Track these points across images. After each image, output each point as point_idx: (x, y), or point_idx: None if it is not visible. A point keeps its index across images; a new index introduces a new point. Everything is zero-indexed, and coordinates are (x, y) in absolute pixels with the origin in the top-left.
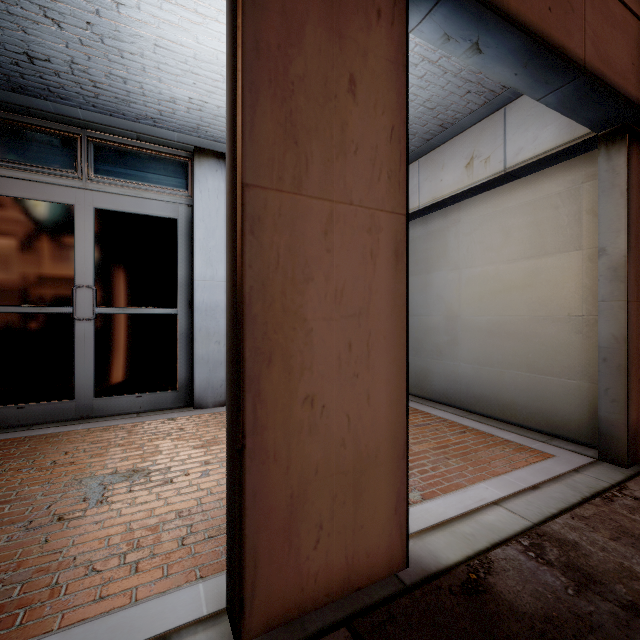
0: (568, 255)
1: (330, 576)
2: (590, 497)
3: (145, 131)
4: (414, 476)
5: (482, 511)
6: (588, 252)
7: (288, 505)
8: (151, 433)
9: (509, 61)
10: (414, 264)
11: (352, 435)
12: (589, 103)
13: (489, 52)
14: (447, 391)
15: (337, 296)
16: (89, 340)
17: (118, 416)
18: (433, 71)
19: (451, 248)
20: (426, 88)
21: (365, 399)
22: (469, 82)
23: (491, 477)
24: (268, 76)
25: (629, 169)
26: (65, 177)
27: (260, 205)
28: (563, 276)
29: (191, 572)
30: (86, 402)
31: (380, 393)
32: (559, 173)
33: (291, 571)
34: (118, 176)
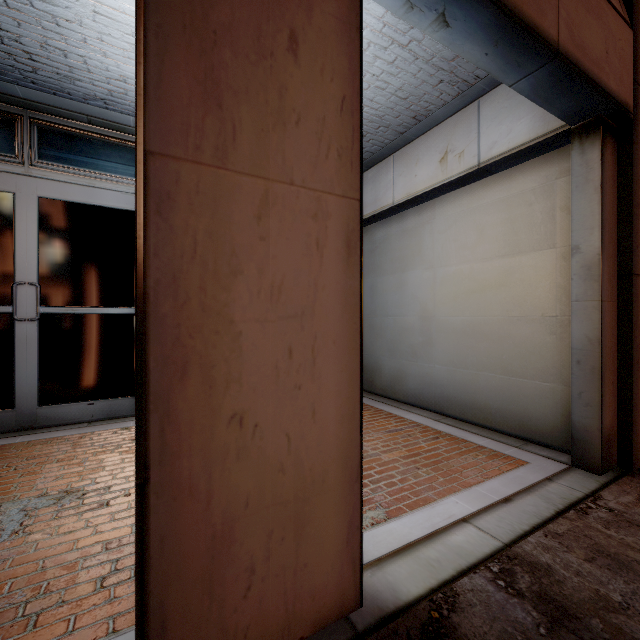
0: (542, 253)
1: (265, 628)
2: (564, 510)
3: (96, 114)
4: (380, 490)
5: (450, 530)
6: (562, 250)
7: (209, 548)
8: (98, 445)
9: (479, 38)
10: (389, 263)
11: (293, 458)
12: (563, 91)
13: (457, 26)
14: (422, 394)
15: (274, 293)
16: (32, 343)
17: (66, 426)
18: (404, 56)
19: (426, 246)
20: (397, 75)
21: (309, 414)
22: (441, 70)
23: (462, 489)
24: (181, 20)
25: (603, 163)
26: (3, 162)
27: (170, 179)
28: (537, 275)
29: (103, 625)
30: (28, 411)
31: (328, 407)
32: (533, 169)
33: (213, 629)
34: (66, 163)
